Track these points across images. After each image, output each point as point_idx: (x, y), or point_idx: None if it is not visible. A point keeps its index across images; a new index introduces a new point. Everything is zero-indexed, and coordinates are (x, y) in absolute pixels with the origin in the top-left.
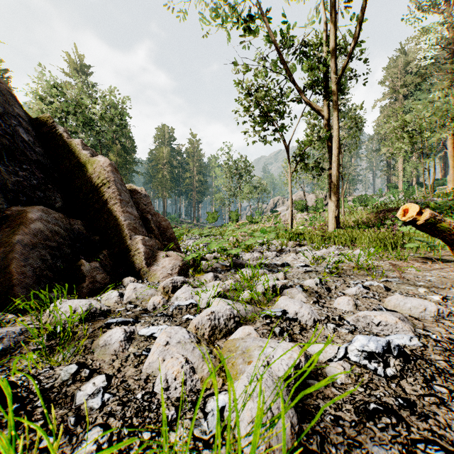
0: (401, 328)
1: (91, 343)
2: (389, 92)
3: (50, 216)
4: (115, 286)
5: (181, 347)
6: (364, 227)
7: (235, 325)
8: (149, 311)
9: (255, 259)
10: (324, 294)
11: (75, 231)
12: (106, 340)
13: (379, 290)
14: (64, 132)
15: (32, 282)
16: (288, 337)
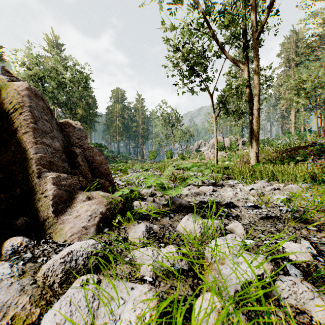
0: None
1: None
2: (284, 62)
3: None
4: None
5: None
6: (278, 162)
7: None
8: None
9: (192, 195)
10: None
11: None
12: None
13: None
14: None
15: None
16: None
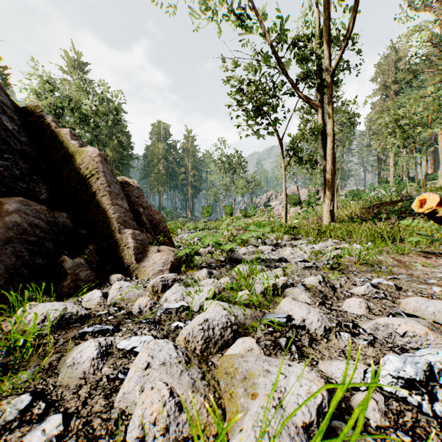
0: (433, 340)
1: (58, 360)
2: (380, 89)
3: (30, 208)
4: (101, 284)
5: (165, 372)
6: (359, 221)
7: (232, 336)
8: (134, 315)
9: (250, 253)
10: (329, 293)
11: (60, 225)
12: (75, 357)
13: (389, 289)
14: (53, 121)
15: (4, 282)
16: (296, 351)
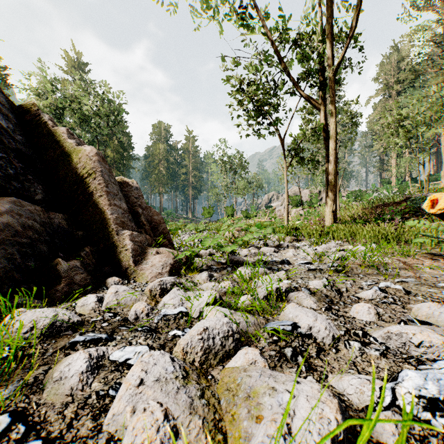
0: None
1: (44, 373)
2: (383, 89)
3: (23, 208)
4: (98, 287)
5: (159, 390)
6: (362, 222)
7: (234, 345)
8: (130, 321)
9: (252, 255)
10: (336, 298)
11: (55, 226)
12: (63, 370)
13: (398, 293)
14: (50, 120)
15: None
16: (303, 363)
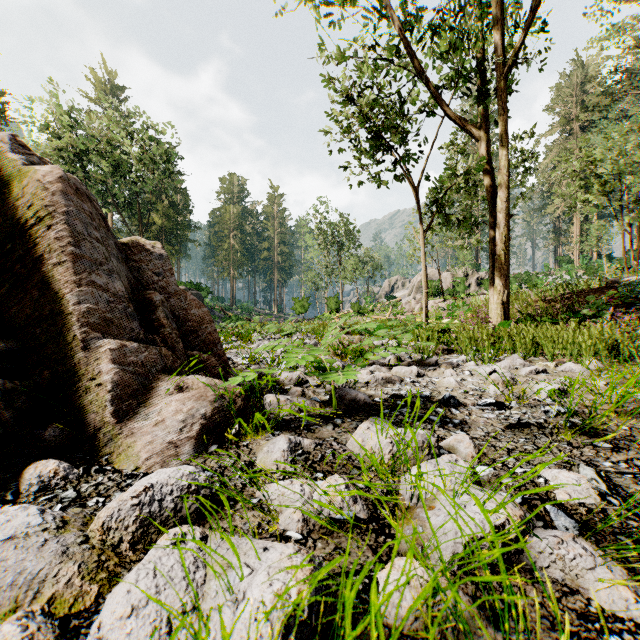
0: None
1: None
2: (560, 123)
3: None
4: None
5: None
6: (546, 320)
7: None
8: None
9: (378, 383)
10: None
11: None
12: None
13: None
14: None
15: None
16: None
